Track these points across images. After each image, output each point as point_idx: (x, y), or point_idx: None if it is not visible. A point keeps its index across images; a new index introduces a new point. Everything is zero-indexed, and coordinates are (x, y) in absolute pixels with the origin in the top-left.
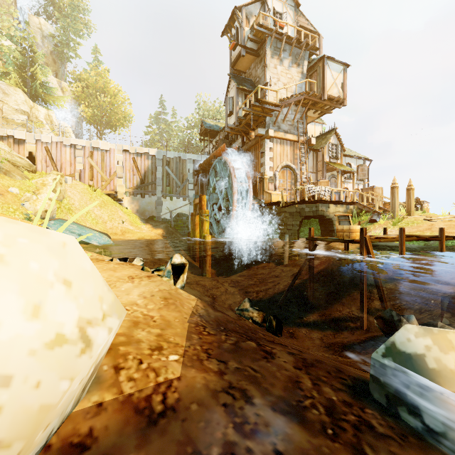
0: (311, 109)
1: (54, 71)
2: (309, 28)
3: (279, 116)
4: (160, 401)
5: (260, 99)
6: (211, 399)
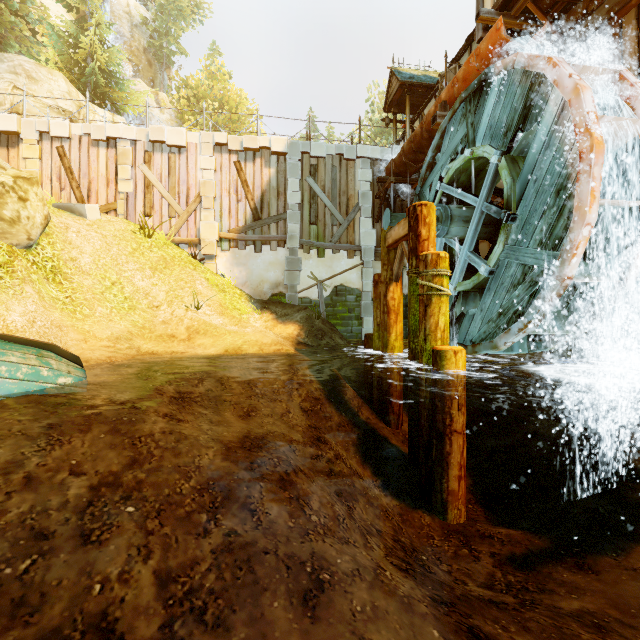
0: None
1: (149, 79)
2: None
3: None
4: None
5: None
6: None
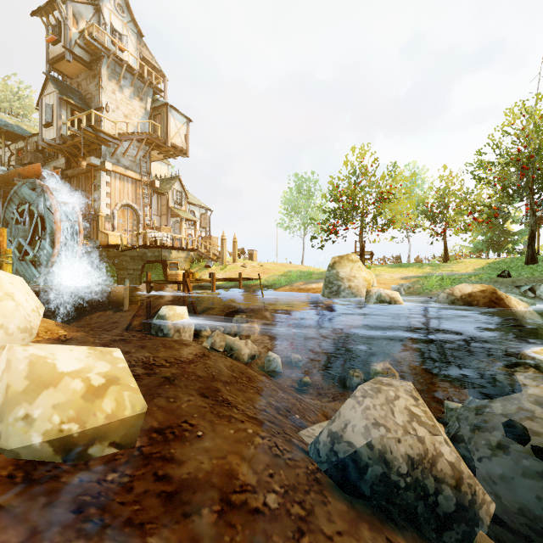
0: (155, 150)
1: None
2: (154, 64)
3: (119, 149)
4: (64, 338)
5: (94, 126)
6: (86, 336)
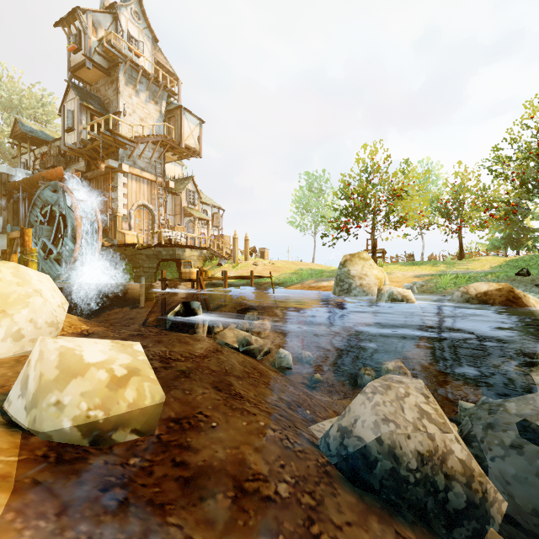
0: (170, 151)
1: None
2: (168, 68)
3: (135, 151)
4: (86, 332)
5: (112, 130)
6: (106, 331)
